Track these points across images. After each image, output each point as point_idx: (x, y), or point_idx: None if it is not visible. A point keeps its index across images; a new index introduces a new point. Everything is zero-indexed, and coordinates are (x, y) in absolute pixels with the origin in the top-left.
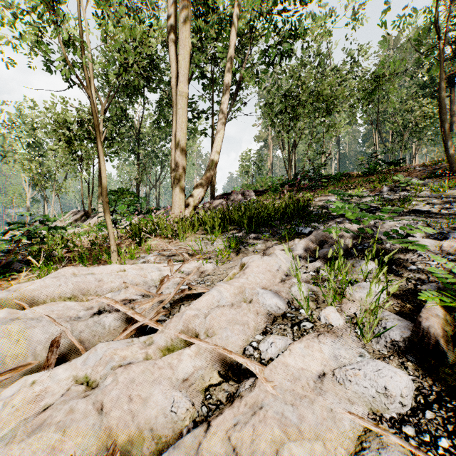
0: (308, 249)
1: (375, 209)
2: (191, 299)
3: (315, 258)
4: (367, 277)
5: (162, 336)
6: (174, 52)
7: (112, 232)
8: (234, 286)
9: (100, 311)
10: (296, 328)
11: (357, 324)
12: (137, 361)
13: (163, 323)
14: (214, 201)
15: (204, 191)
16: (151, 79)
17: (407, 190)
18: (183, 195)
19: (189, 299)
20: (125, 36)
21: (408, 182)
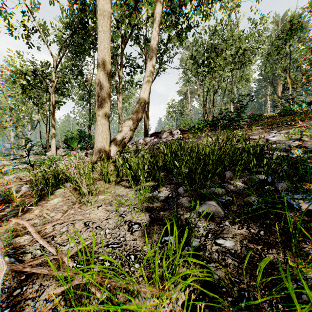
0: None
1: None
2: None
3: None
4: None
5: None
6: None
7: None
8: None
9: None
10: None
11: None
12: None
13: None
14: (147, 138)
15: (132, 129)
16: (96, 40)
17: None
18: (107, 134)
19: None
20: None
21: None
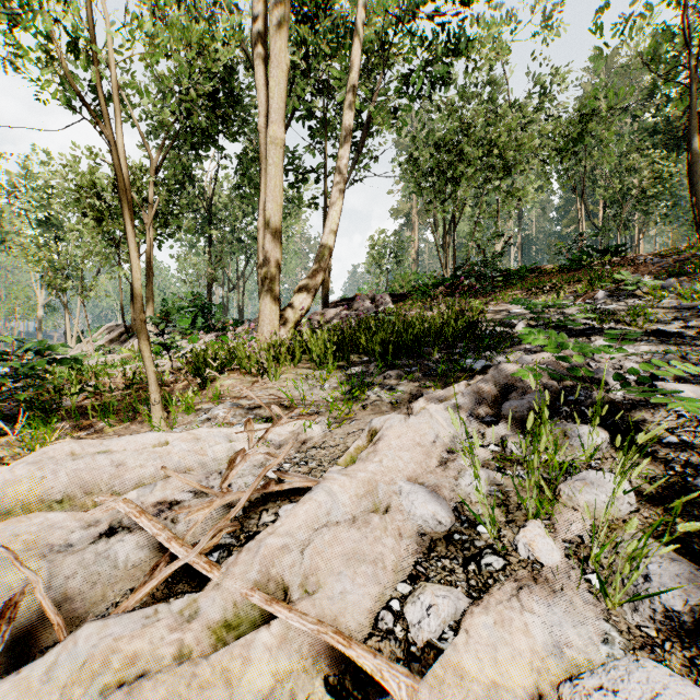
0: (483, 401)
1: (588, 328)
2: (281, 498)
3: (496, 416)
4: (592, 457)
5: (216, 598)
6: (262, 74)
7: (153, 371)
8: (358, 480)
9: (113, 529)
10: (474, 567)
11: (588, 562)
12: (159, 667)
13: (227, 551)
14: (328, 310)
15: (310, 297)
16: (229, 120)
17: (637, 296)
18: (277, 304)
19: (277, 498)
20: (174, 40)
21: (639, 284)
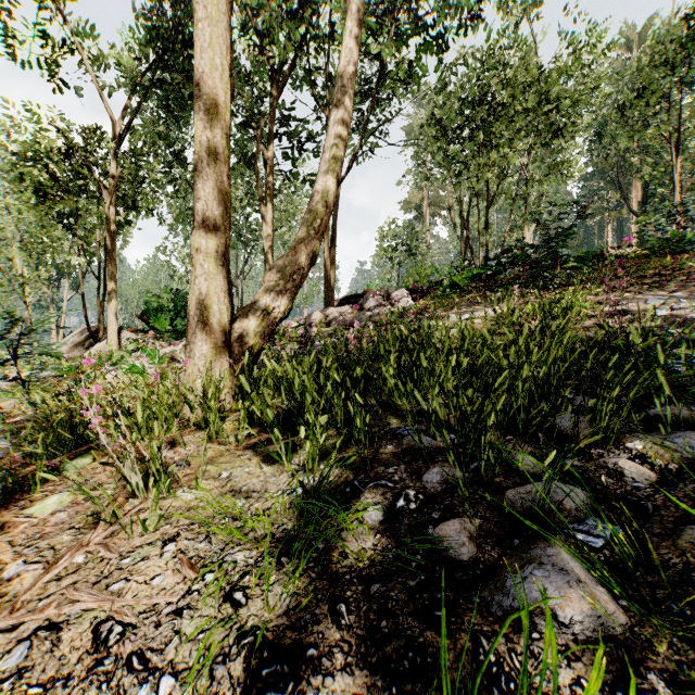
0: None
1: None
2: None
3: None
4: None
5: None
6: None
7: None
8: None
9: None
10: None
11: None
12: None
13: None
14: (332, 310)
15: (291, 288)
16: None
17: None
18: (222, 301)
19: None
20: None
21: None
